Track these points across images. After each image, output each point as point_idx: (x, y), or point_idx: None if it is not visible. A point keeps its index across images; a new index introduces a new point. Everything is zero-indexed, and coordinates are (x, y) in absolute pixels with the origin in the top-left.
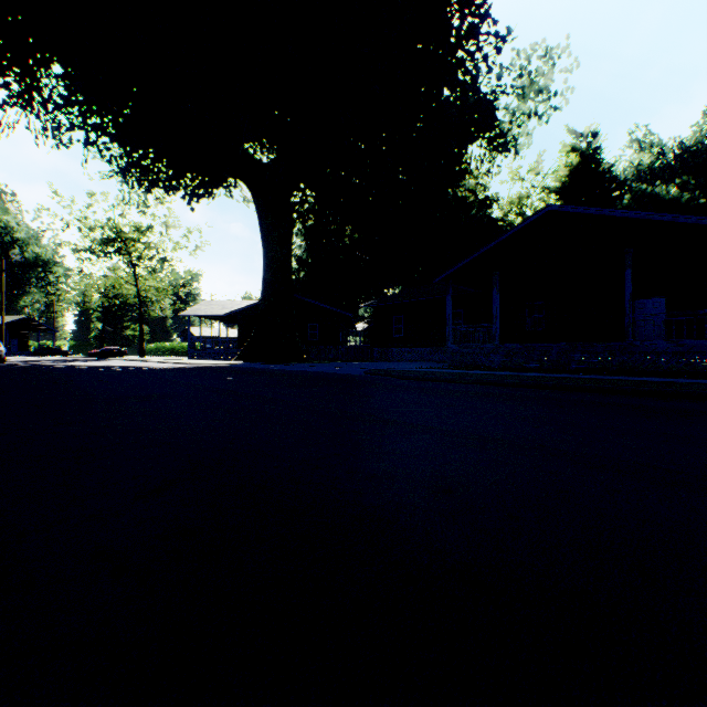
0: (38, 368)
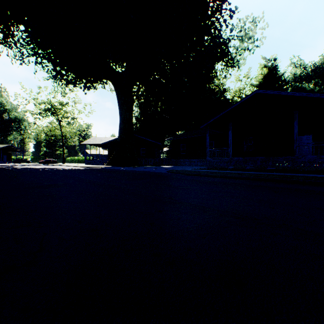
0: (9, 169)
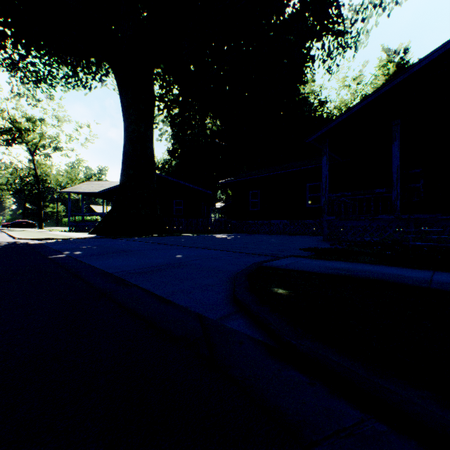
0: None
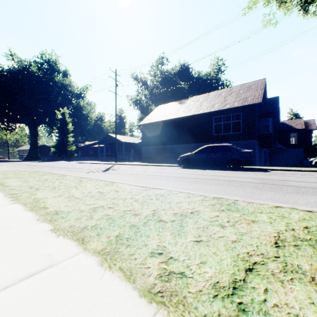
0: None
